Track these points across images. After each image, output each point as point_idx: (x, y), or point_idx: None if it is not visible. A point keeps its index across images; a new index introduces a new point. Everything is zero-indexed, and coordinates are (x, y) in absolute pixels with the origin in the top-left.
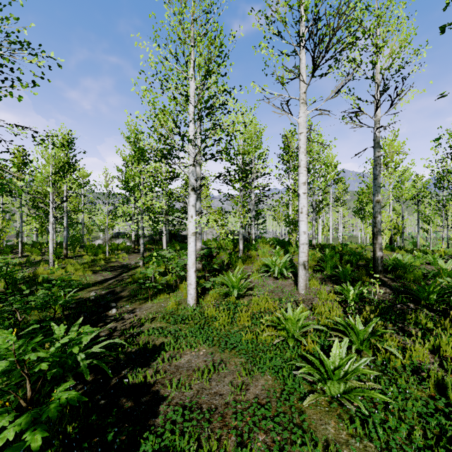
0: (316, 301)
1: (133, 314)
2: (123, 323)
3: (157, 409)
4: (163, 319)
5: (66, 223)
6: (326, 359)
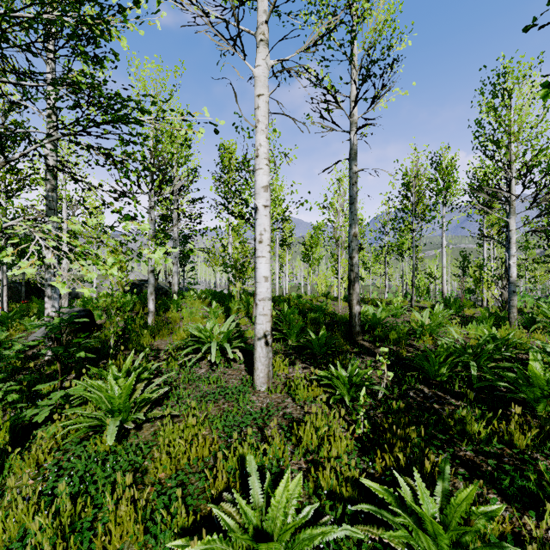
0: (290, 409)
1: None
2: None
3: None
4: None
5: None
6: None
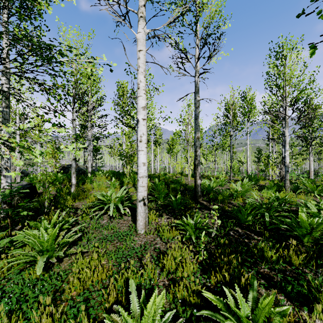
0: (159, 245)
1: None
2: None
3: None
4: None
5: None
6: None
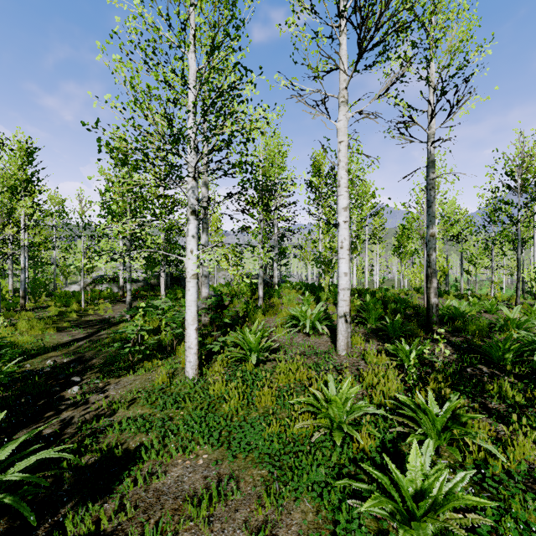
0: (362, 367)
1: (103, 394)
2: (86, 411)
3: None
4: (147, 401)
5: (23, 263)
6: (401, 477)
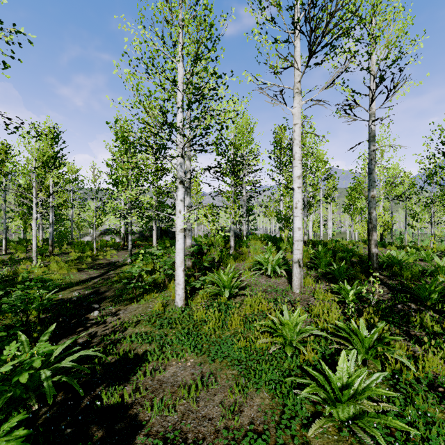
0: (312, 302)
1: (116, 317)
2: (105, 328)
3: (133, 441)
4: (148, 323)
5: (51, 219)
6: (332, 375)
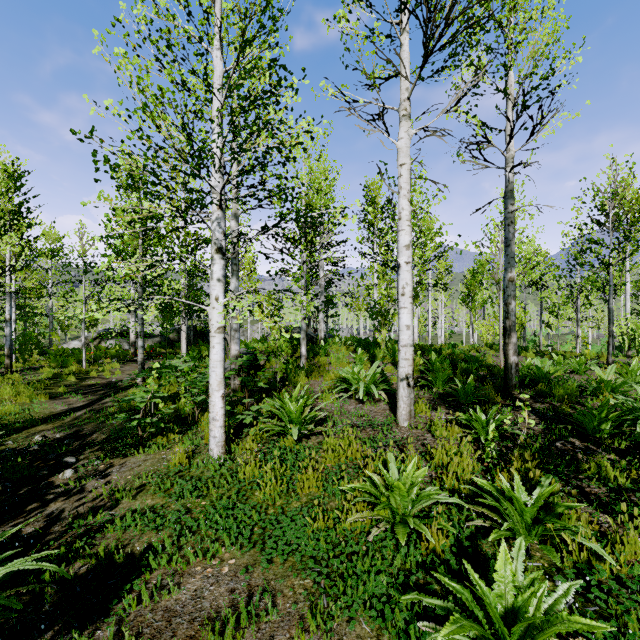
0: (428, 441)
1: (104, 479)
2: (80, 501)
3: None
4: (160, 488)
5: (9, 314)
6: (487, 592)
